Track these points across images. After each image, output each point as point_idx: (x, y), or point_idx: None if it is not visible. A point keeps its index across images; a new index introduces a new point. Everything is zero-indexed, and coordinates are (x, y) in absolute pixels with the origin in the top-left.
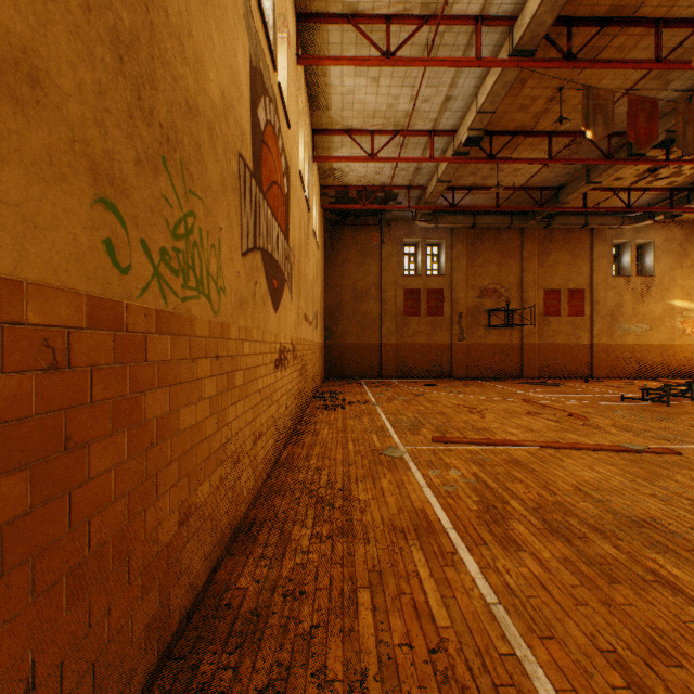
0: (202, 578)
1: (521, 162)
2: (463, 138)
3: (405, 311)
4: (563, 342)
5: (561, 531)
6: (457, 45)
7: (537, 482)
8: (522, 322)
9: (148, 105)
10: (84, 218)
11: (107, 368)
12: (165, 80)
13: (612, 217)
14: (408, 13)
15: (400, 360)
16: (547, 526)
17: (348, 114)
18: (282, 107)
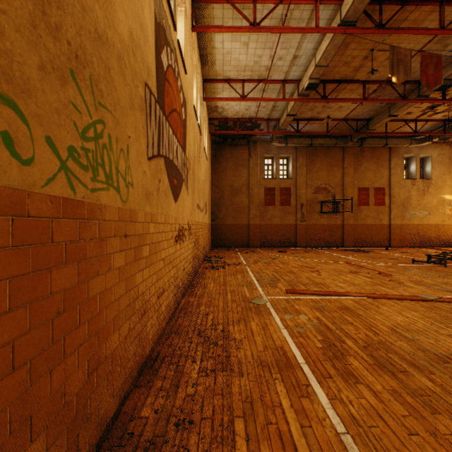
0: (111, 411)
1: (344, 101)
2: (305, 84)
3: (265, 202)
4: (370, 223)
5: (386, 366)
6: (302, 18)
7: (363, 324)
8: (343, 209)
9: (53, 21)
10: None
11: (4, 250)
12: (73, 6)
13: (403, 139)
14: None
15: (262, 235)
16: (375, 361)
17: (227, 68)
18: (180, 58)
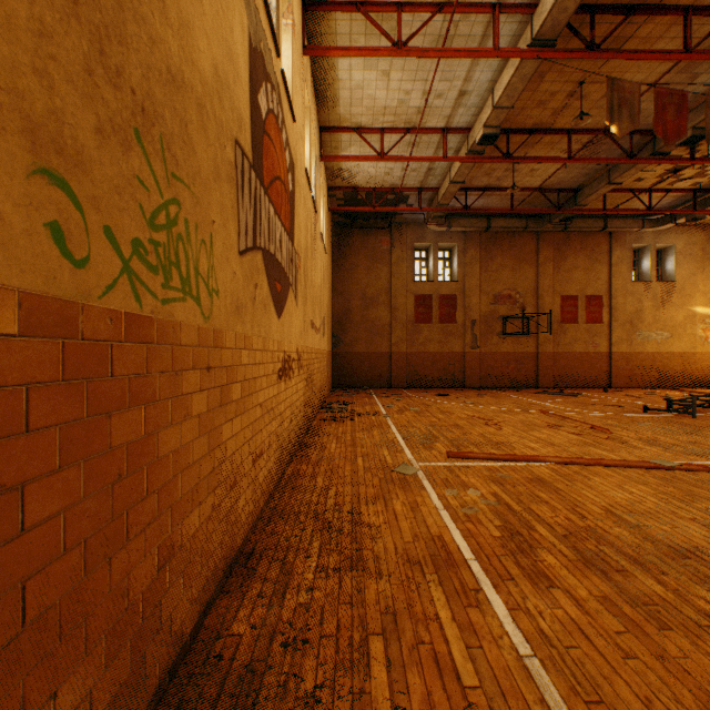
0: (189, 625)
1: (538, 161)
2: (478, 135)
3: (416, 318)
4: (580, 350)
5: (596, 563)
6: (472, 35)
7: (564, 503)
8: (537, 329)
9: (114, 63)
10: (15, 192)
11: (53, 385)
12: (139, 38)
13: (631, 220)
14: (421, 0)
15: (411, 369)
16: (580, 557)
17: (357, 110)
18: (286, 98)
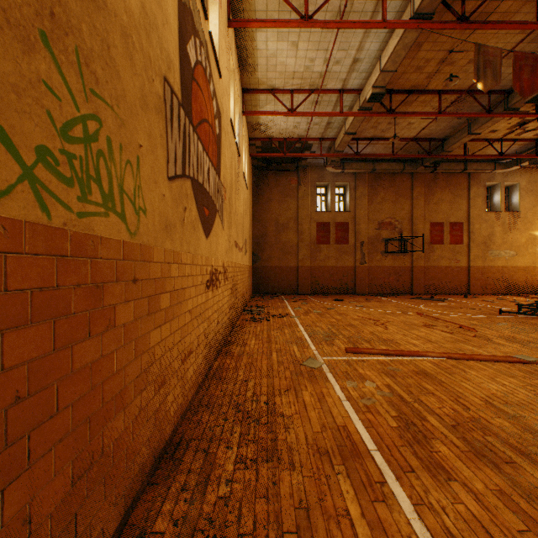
0: (112, 526)
1: (415, 115)
2: (368, 94)
3: (317, 240)
4: (445, 265)
5: (486, 455)
6: (364, 11)
7: (448, 395)
8: (412, 249)
9: None
10: None
11: None
12: None
13: (485, 163)
14: None
15: (314, 280)
16: (470, 448)
17: (272, 75)
18: (213, 56)
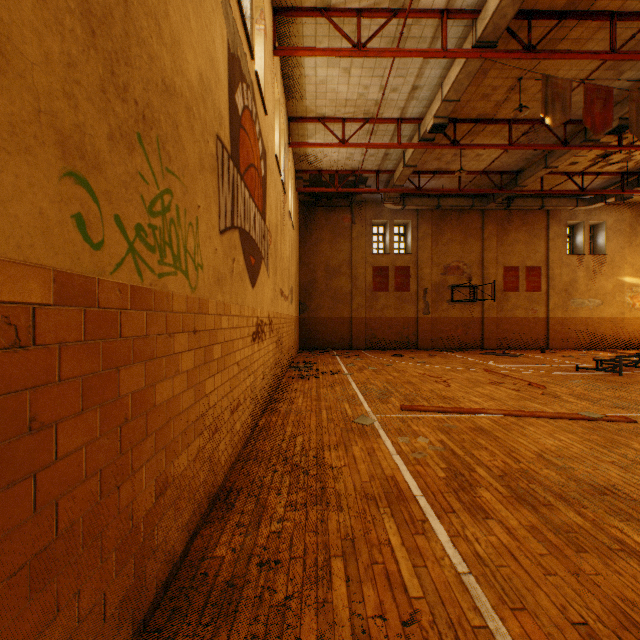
0: (179, 548)
1: (482, 147)
2: (429, 125)
3: (374, 287)
4: (521, 315)
5: (526, 499)
6: (423, 37)
7: (501, 449)
8: (482, 297)
9: (122, 81)
10: (51, 191)
11: (78, 345)
12: (140, 58)
13: (566, 199)
14: (377, 7)
15: (370, 332)
16: (512, 493)
17: (321, 103)
18: (259, 94)
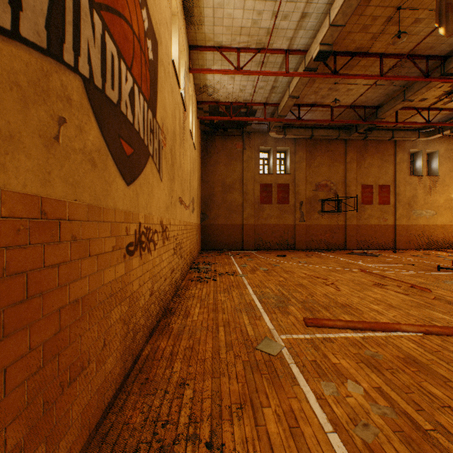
0: None
1: (358, 77)
2: (314, 53)
3: (260, 200)
4: (375, 223)
5: None
6: None
7: None
8: (345, 208)
9: None
10: None
11: None
12: None
13: (411, 132)
14: None
15: (257, 236)
16: None
17: (219, 30)
18: None
